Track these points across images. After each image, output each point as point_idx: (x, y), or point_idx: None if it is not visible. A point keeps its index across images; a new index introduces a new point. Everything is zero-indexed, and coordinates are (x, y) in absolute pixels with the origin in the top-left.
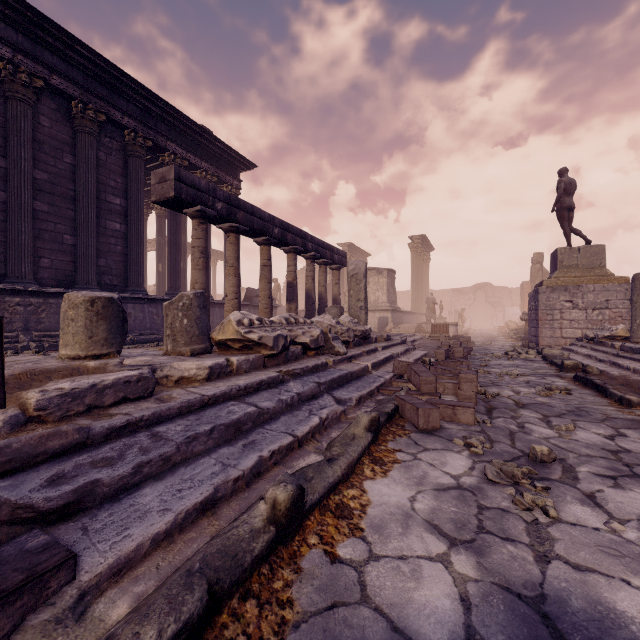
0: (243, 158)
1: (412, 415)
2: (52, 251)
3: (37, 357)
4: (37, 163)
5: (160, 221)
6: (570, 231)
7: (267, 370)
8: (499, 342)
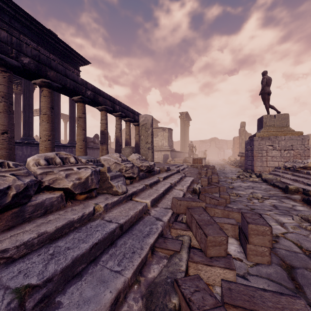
0: (80, 56)
1: None
2: None
3: None
4: None
5: None
6: (269, 106)
7: None
8: (228, 168)
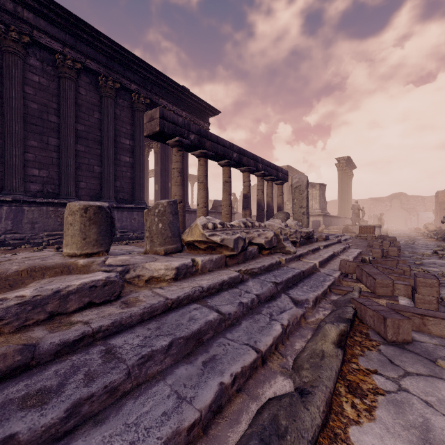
0: (211, 107)
1: (376, 323)
2: (87, 177)
3: (49, 253)
4: (78, 119)
5: (156, 156)
6: None
7: (228, 269)
8: (421, 241)
